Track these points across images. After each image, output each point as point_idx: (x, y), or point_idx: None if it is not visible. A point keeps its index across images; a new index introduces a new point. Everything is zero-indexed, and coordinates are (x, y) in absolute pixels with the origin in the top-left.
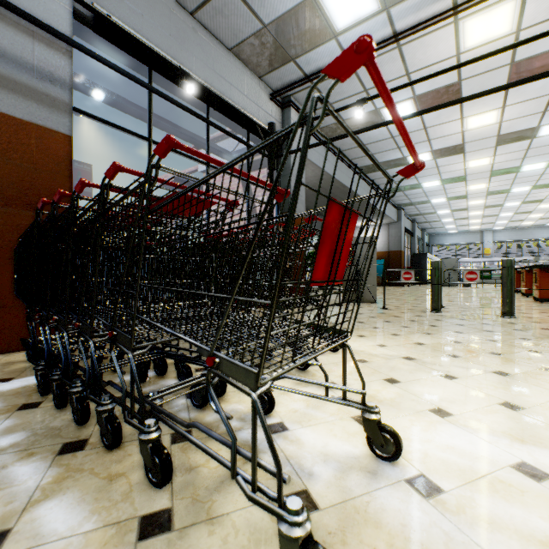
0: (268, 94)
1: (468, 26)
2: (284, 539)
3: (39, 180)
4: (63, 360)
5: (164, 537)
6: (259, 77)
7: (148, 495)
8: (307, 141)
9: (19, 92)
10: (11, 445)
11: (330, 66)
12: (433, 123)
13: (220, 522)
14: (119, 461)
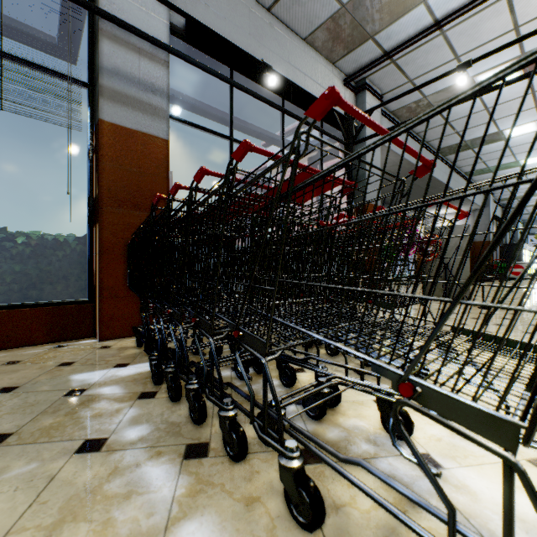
0: (341, 80)
1: None
2: None
3: (144, 182)
4: (177, 354)
5: None
6: (332, 63)
7: None
8: None
9: (128, 104)
10: (139, 439)
11: None
12: None
13: None
14: (248, 478)
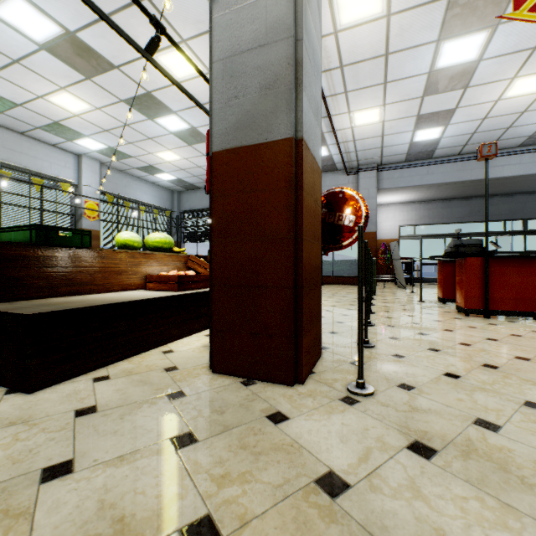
0: (345, 174)
1: (360, 123)
2: None
3: None
4: None
5: None
6: (337, 171)
7: None
8: None
9: None
10: None
11: None
12: (479, 115)
13: None
14: None
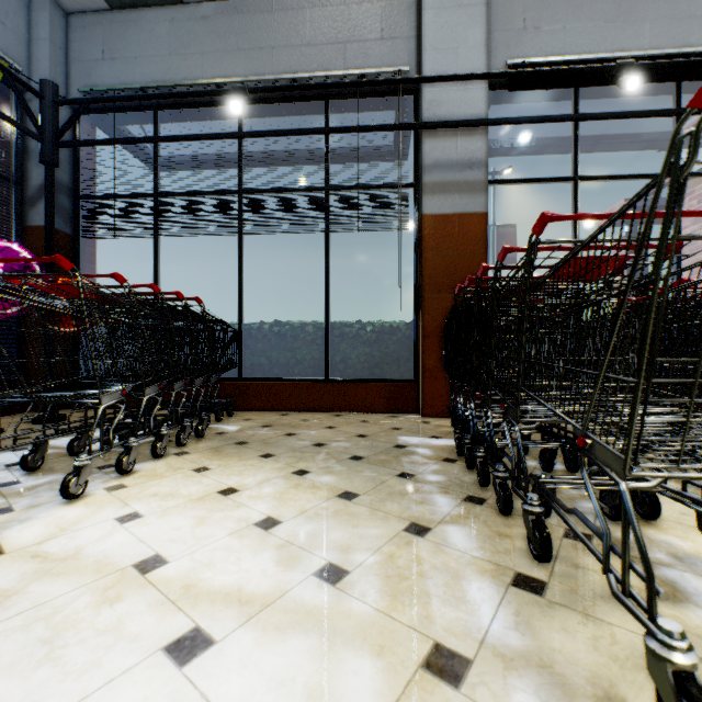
0: None
1: None
2: (650, 655)
3: (461, 264)
4: (471, 427)
5: (533, 596)
6: None
7: (527, 562)
8: (673, 191)
9: (446, 191)
10: (435, 481)
11: (696, 97)
12: None
13: (596, 623)
14: (508, 526)
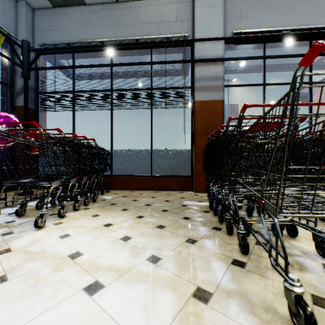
0: None
1: None
2: (285, 289)
3: (212, 123)
4: (216, 196)
5: (240, 268)
6: None
7: (238, 254)
8: (293, 98)
9: (205, 90)
10: (200, 221)
11: (301, 61)
12: None
13: (266, 279)
14: (231, 239)
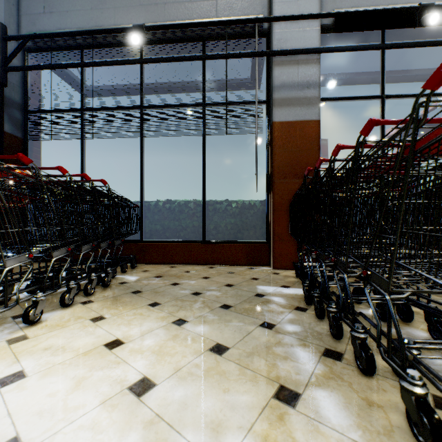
0: None
1: None
2: None
3: (301, 157)
4: (321, 284)
5: None
6: None
7: None
8: None
9: (290, 104)
10: (293, 332)
11: None
12: None
13: None
14: (374, 390)
